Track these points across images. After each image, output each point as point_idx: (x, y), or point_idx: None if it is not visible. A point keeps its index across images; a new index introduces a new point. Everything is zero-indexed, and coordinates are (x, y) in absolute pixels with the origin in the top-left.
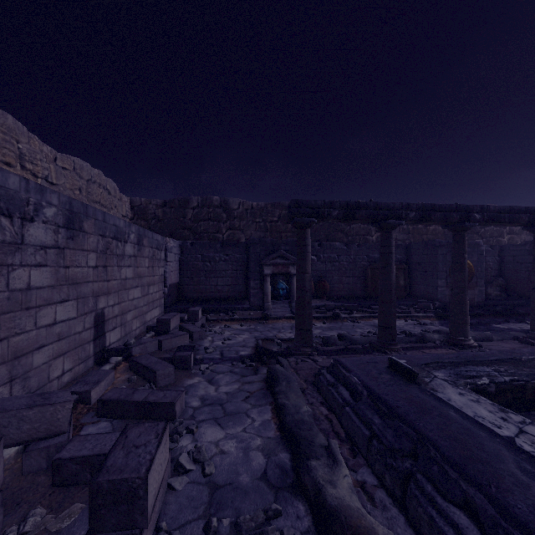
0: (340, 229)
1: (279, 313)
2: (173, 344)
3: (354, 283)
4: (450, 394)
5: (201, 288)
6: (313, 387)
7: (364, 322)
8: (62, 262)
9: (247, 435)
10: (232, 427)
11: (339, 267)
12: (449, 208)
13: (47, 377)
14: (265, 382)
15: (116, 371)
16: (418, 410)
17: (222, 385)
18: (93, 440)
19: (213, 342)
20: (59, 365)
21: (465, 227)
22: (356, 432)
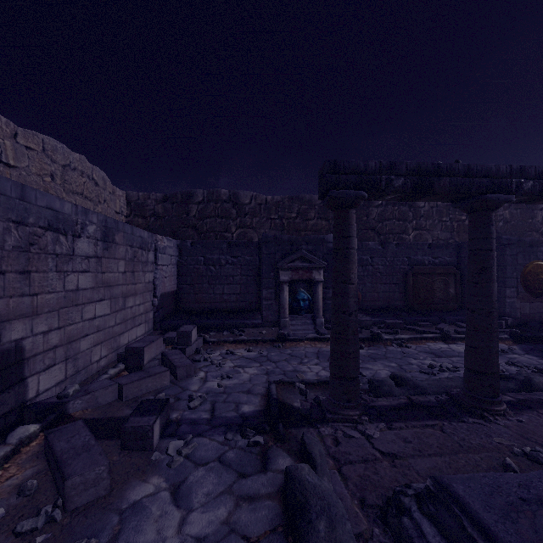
0: (370, 226)
1: (300, 332)
2: (143, 389)
3: (392, 292)
4: None
5: (203, 298)
6: (383, 532)
7: (415, 346)
8: None
9: None
10: None
11: (373, 271)
12: None
13: None
14: (281, 500)
15: (15, 459)
16: None
17: (196, 508)
18: None
19: (205, 382)
20: None
21: None
22: None
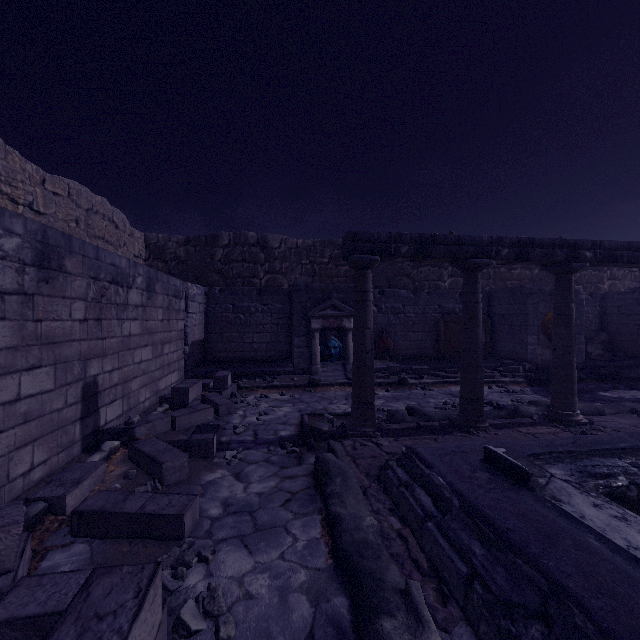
0: (405, 273)
1: (331, 379)
2: (192, 422)
3: (424, 340)
4: (581, 505)
5: (232, 347)
6: (377, 485)
7: (437, 389)
8: (30, 313)
9: (285, 564)
10: (265, 551)
11: (405, 319)
12: (552, 244)
13: (5, 475)
14: (312, 477)
15: (110, 462)
16: (541, 535)
17: (254, 482)
18: (49, 586)
19: (245, 417)
20: (26, 457)
21: (572, 269)
22: (446, 564)
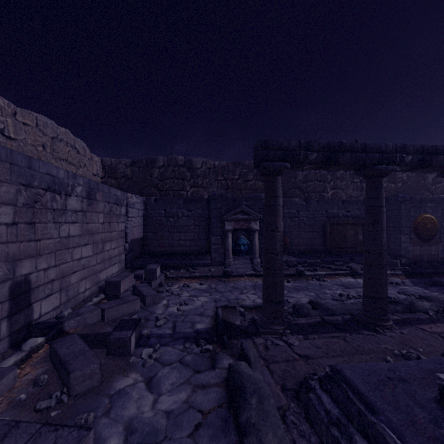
0: (297, 186)
1: (241, 270)
2: (120, 312)
3: (313, 238)
4: None
5: (164, 243)
6: (296, 405)
7: (330, 280)
8: None
9: None
10: None
11: (299, 222)
12: None
13: None
14: (225, 387)
15: (29, 362)
16: None
17: (164, 393)
18: None
19: (168, 307)
20: None
21: None
22: None
